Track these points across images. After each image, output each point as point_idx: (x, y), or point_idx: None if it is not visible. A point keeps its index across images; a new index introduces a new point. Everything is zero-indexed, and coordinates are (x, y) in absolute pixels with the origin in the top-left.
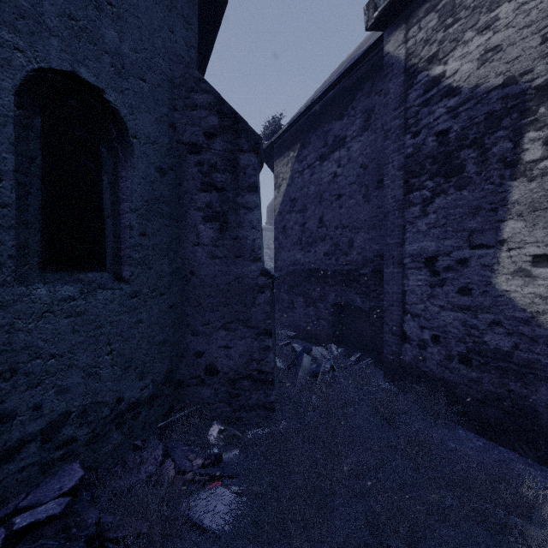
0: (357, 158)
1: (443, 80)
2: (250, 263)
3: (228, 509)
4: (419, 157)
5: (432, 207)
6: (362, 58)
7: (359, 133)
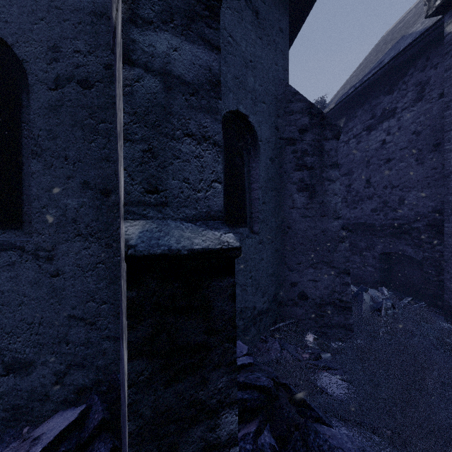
0: (409, 126)
1: None
2: (333, 220)
3: (339, 387)
4: None
5: None
6: (416, 39)
7: (411, 104)
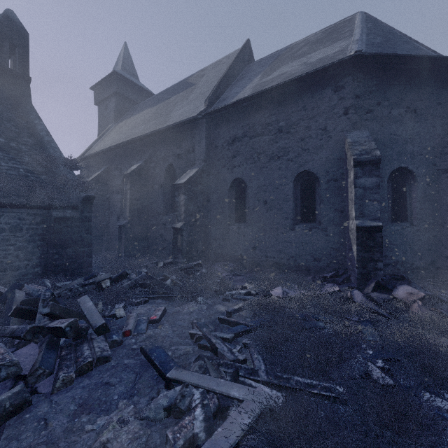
0: None
1: None
2: None
3: None
4: None
5: None
6: None
7: None
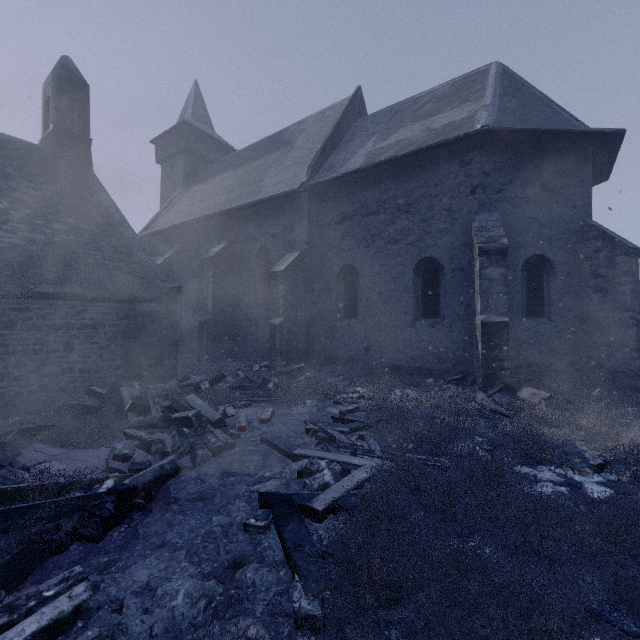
0: None
1: None
2: (622, 313)
3: None
4: None
5: None
6: None
7: None
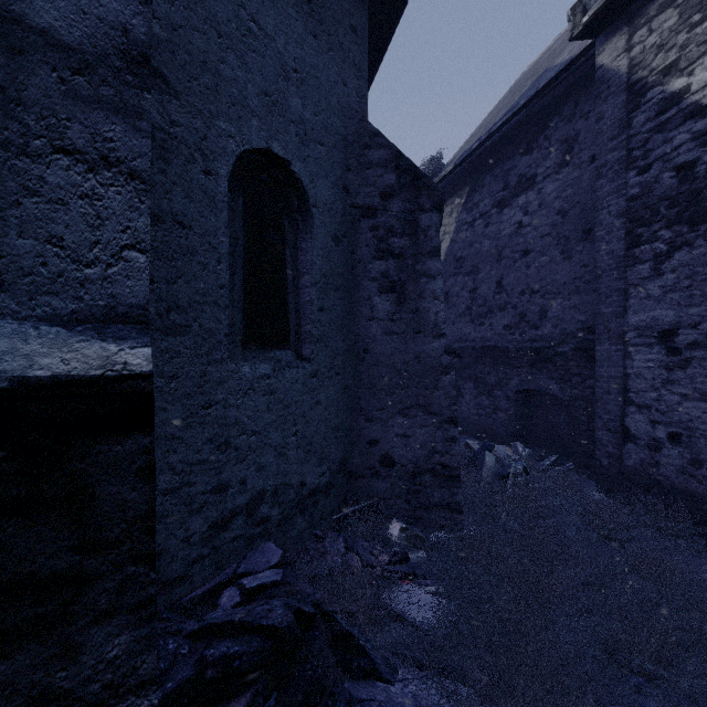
0: (552, 203)
1: (686, 97)
2: (432, 339)
3: (428, 607)
4: (650, 200)
5: (670, 264)
6: (561, 73)
7: (555, 169)
